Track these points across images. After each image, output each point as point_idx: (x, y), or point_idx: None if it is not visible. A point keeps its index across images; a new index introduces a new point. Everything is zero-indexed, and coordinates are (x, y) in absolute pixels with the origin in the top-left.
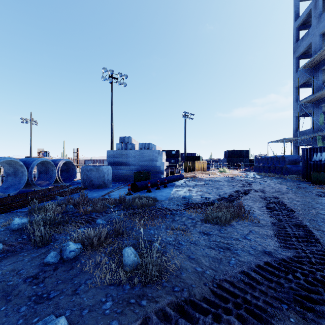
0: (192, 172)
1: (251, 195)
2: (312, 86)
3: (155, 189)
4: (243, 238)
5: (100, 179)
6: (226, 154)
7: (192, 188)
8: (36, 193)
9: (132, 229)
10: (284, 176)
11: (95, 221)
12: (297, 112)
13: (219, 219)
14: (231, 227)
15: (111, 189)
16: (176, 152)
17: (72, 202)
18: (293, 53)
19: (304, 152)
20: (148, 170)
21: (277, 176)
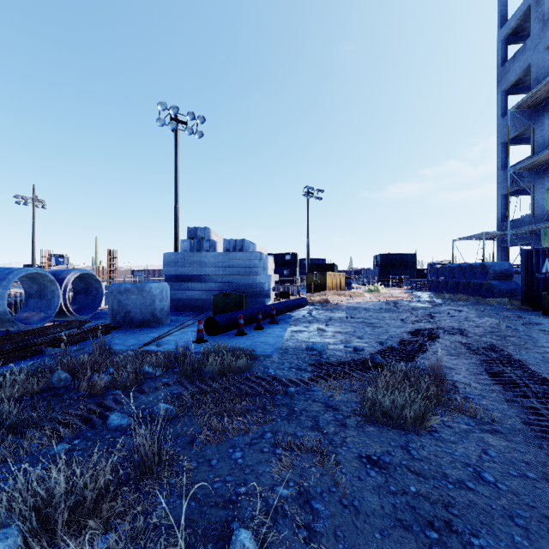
0: (322, 293)
1: (442, 341)
2: (532, 141)
3: (254, 327)
4: (475, 478)
5: (146, 308)
6: (378, 260)
7: (324, 326)
8: (6, 341)
9: (190, 443)
10: (487, 301)
11: (107, 417)
12: (504, 187)
13: (399, 414)
14: (433, 437)
15: (168, 329)
16: (293, 256)
17: (70, 364)
18: (497, 83)
19: (526, 257)
20: (241, 290)
21: (473, 301)
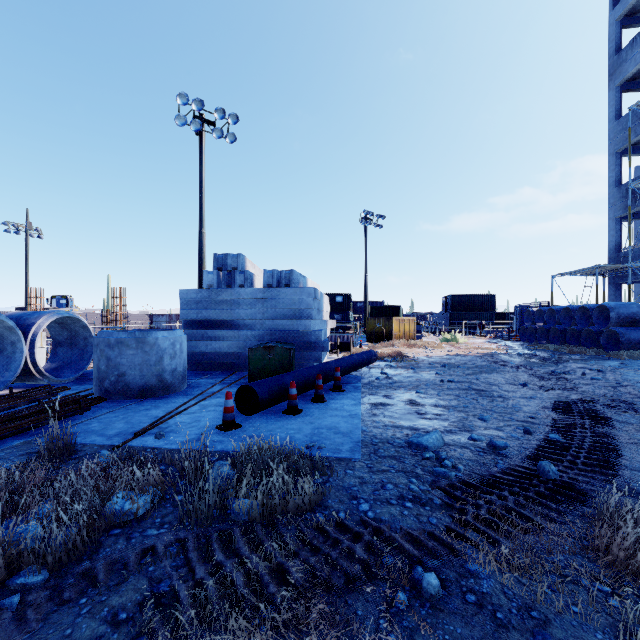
0: (388, 344)
1: (620, 426)
2: None
3: (310, 398)
4: None
5: (150, 368)
6: (448, 302)
7: (414, 395)
8: None
9: None
10: (611, 354)
11: None
12: (618, 208)
13: None
14: None
15: (181, 401)
16: (345, 298)
17: None
18: (609, 77)
19: None
20: (288, 340)
21: (591, 354)
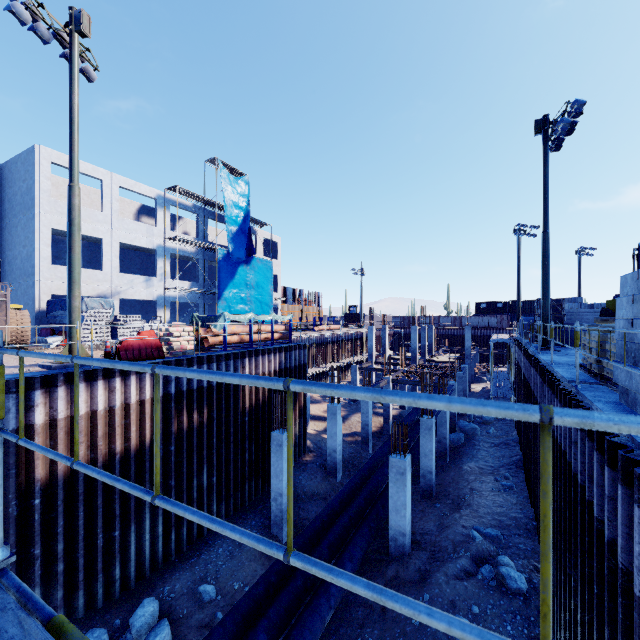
0: None
1: None
2: None
3: None
4: None
5: None
6: None
7: None
8: None
9: None
10: None
11: None
12: None
13: None
14: None
15: None
16: None
17: None
18: None
19: None
20: None
21: None
